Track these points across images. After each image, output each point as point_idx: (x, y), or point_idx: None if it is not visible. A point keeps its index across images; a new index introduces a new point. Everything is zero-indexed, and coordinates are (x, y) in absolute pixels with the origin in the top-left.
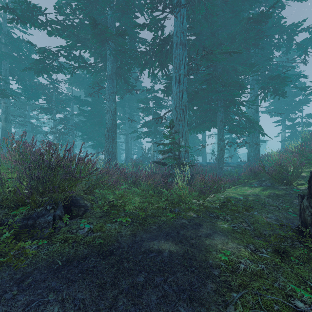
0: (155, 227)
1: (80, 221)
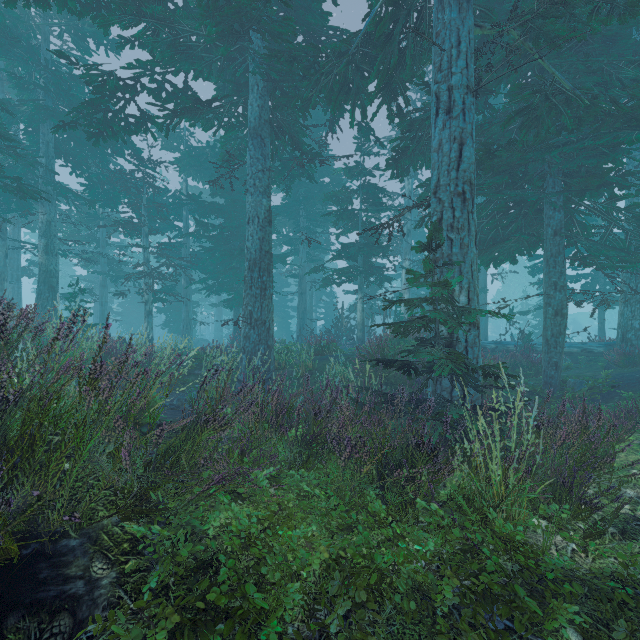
0: None
1: None
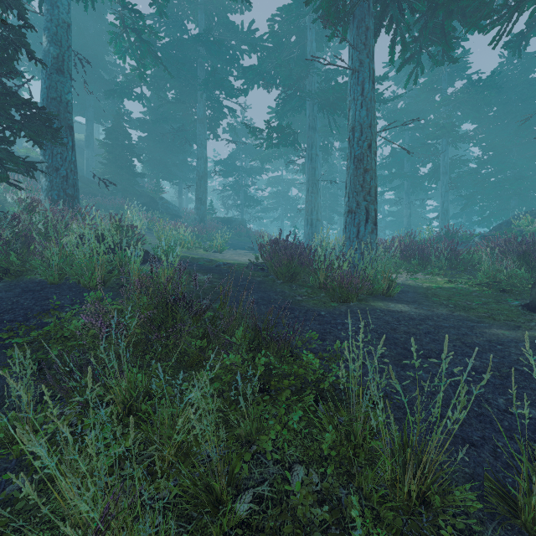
0: None
1: None
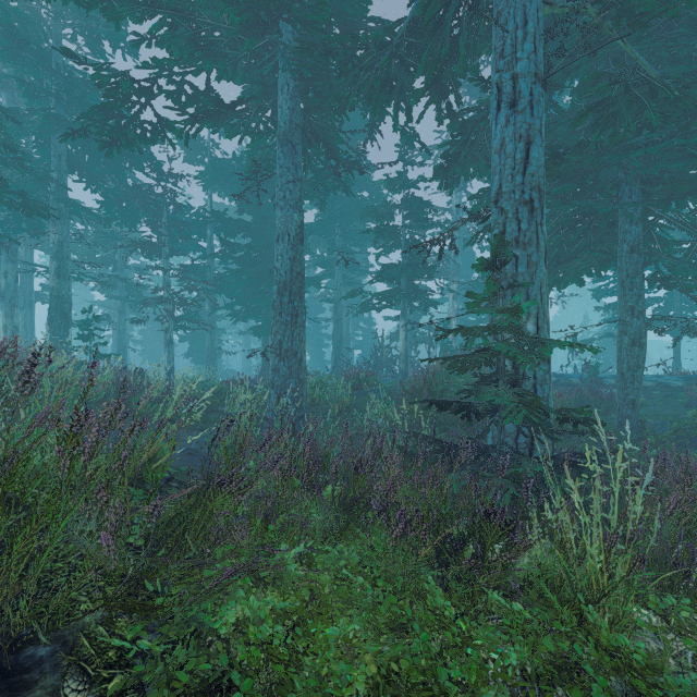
0: None
1: None
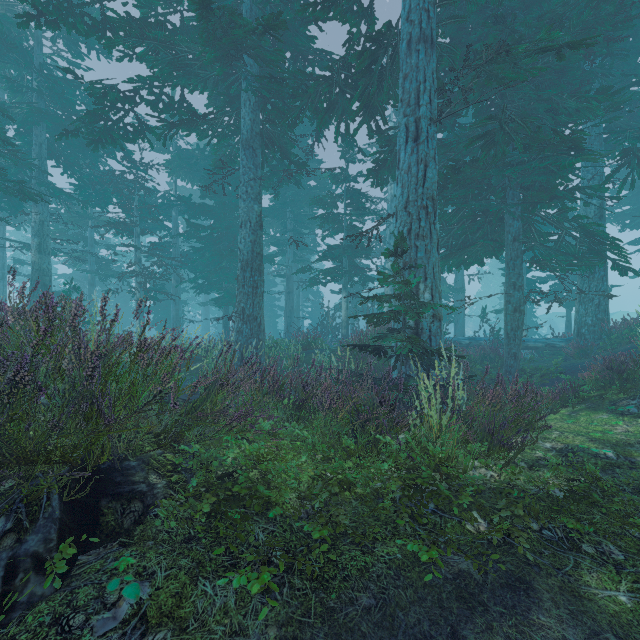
0: (368, 599)
1: (114, 562)
